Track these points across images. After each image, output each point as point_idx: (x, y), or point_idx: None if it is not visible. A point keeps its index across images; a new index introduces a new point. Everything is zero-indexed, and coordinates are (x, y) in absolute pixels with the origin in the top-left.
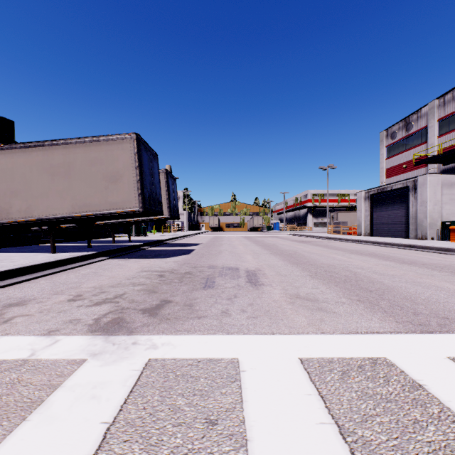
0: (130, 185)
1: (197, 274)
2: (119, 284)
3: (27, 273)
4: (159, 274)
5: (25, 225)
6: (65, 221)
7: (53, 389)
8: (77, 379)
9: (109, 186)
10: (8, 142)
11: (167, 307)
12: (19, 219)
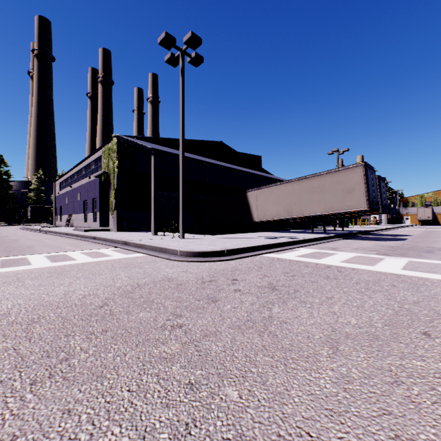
0: (360, 194)
1: (418, 248)
2: (370, 248)
3: (317, 240)
4: (389, 246)
5: (290, 219)
6: (316, 217)
7: (383, 259)
8: (387, 259)
9: (346, 196)
10: (259, 170)
11: (406, 254)
12: (296, 216)
